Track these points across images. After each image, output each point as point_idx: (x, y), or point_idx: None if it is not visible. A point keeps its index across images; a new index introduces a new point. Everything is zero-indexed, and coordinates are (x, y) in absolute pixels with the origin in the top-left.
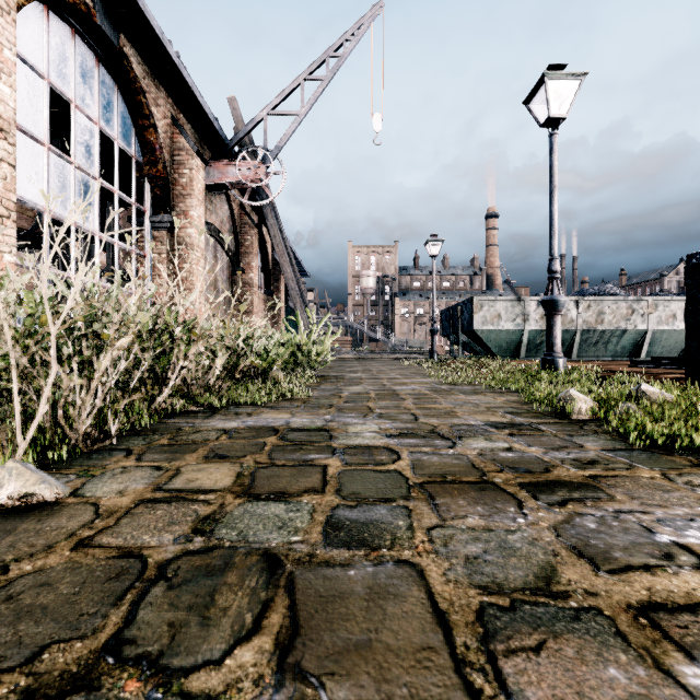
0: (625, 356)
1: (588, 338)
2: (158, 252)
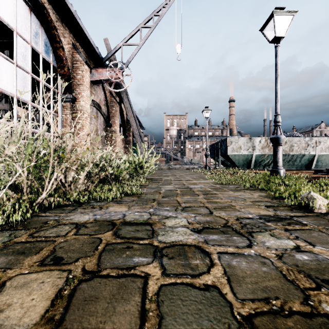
0: (303, 167)
1: (285, 158)
2: (65, 113)
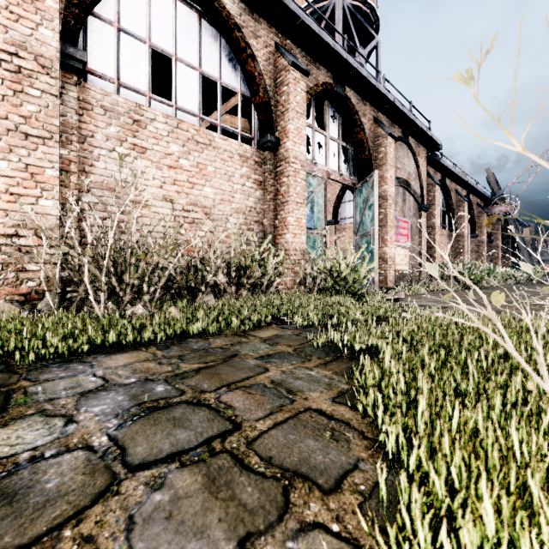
0: None
1: None
2: (472, 245)
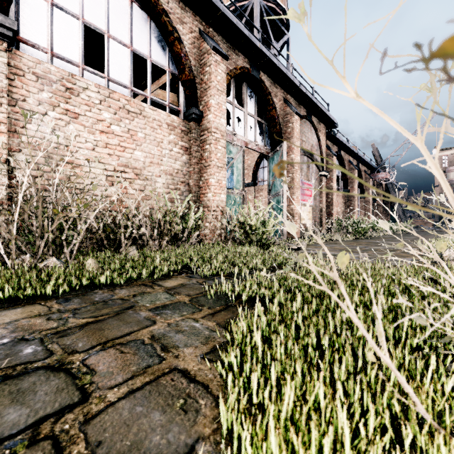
0: None
1: None
2: (361, 204)
